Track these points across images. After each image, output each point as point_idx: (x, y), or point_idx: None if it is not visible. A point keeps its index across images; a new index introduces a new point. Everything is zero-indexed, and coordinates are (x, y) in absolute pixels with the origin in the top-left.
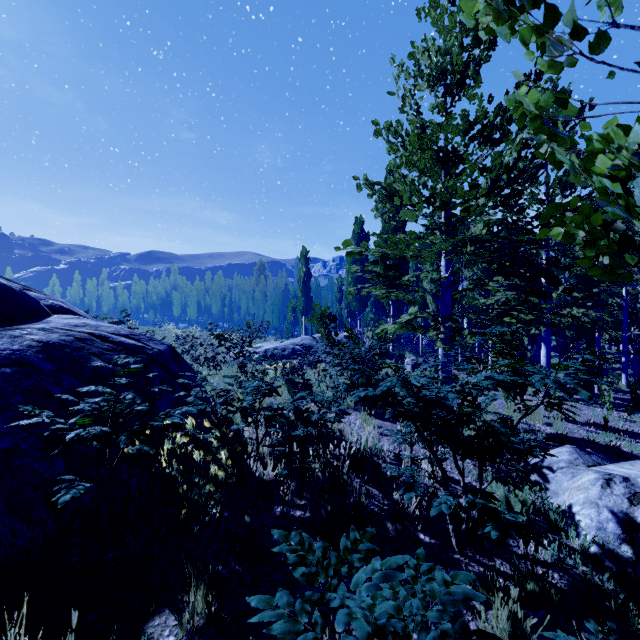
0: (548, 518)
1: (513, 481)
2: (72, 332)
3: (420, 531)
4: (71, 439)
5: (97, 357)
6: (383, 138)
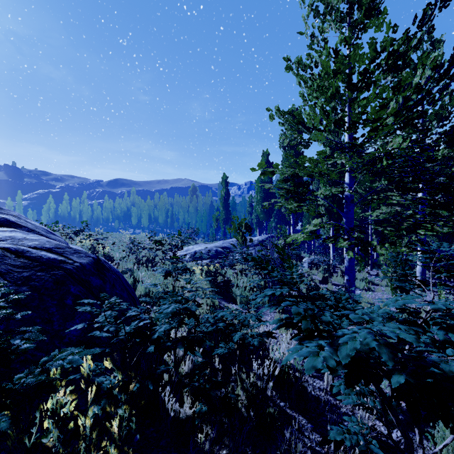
0: None
1: None
2: None
3: None
4: None
5: (0, 276)
6: (293, 73)
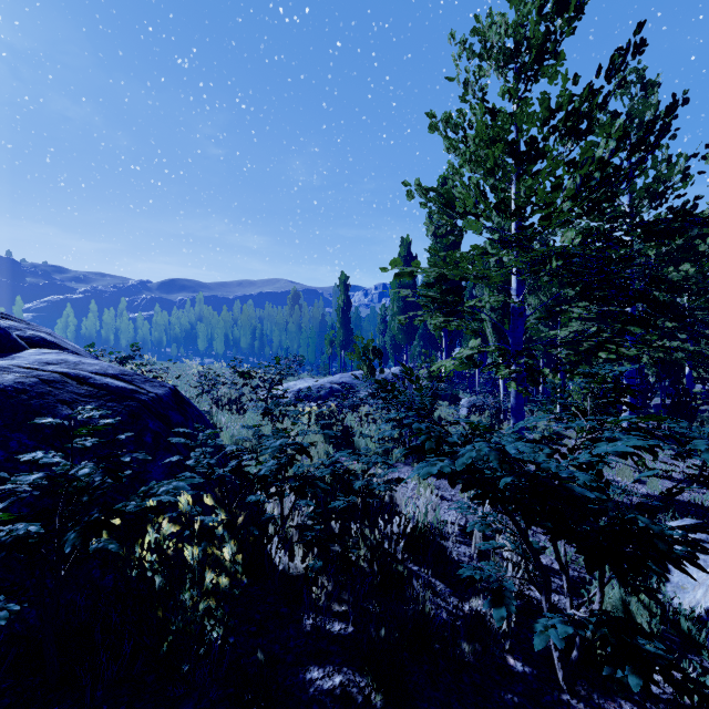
0: (676, 625)
1: (645, 587)
2: (38, 372)
3: (507, 652)
4: None
5: (67, 406)
6: (440, 134)
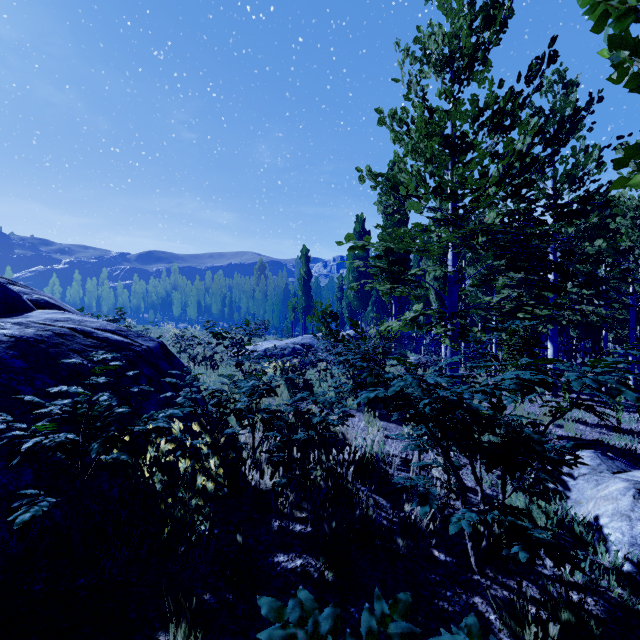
0: (571, 530)
1: (539, 492)
2: (51, 327)
3: (434, 547)
4: (32, 448)
5: (77, 354)
6: (387, 127)
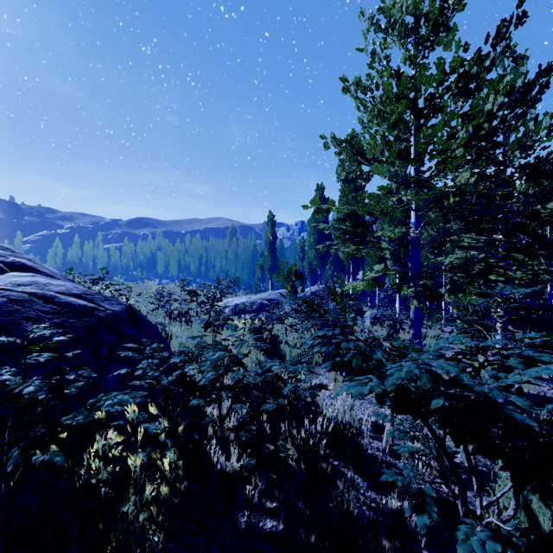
0: None
1: None
2: (9, 292)
3: (423, 546)
4: None
5: (31, 322)
6: (351, 95)
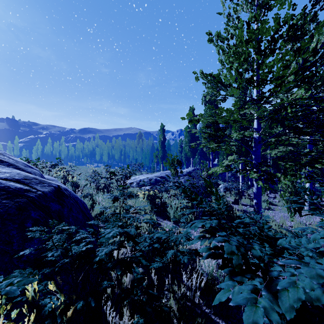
0: None
1: None
2: None
3: None
4: None
5: None
6: (213, 44)
